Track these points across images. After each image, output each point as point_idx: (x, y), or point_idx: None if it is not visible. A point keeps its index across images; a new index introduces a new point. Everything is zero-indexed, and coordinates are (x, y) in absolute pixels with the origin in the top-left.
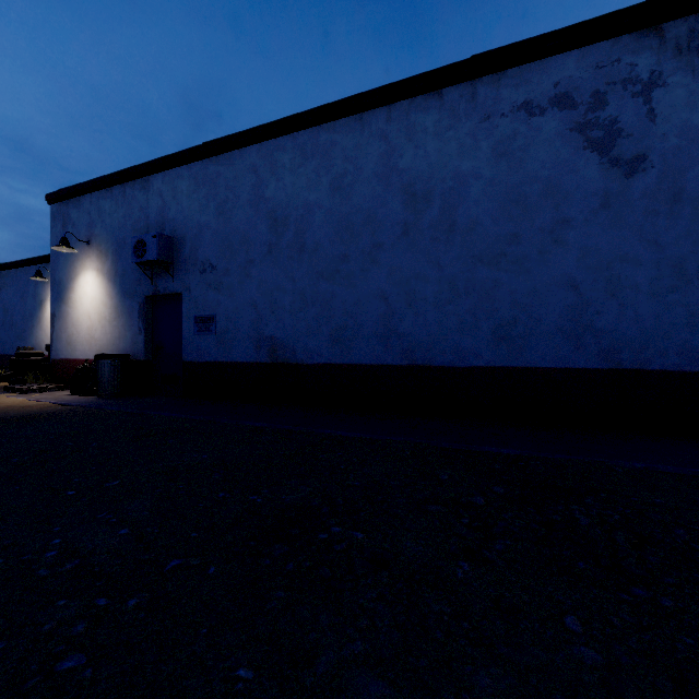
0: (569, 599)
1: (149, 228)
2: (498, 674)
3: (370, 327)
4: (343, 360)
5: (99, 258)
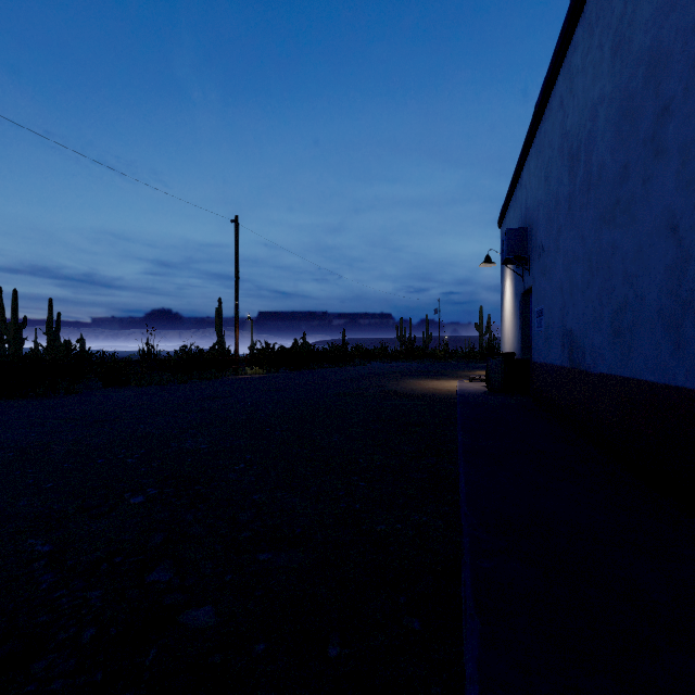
0: None
1: (521, 225)
2: None
3: (653, 300)
4: (622, 371)
5: (509, 265)
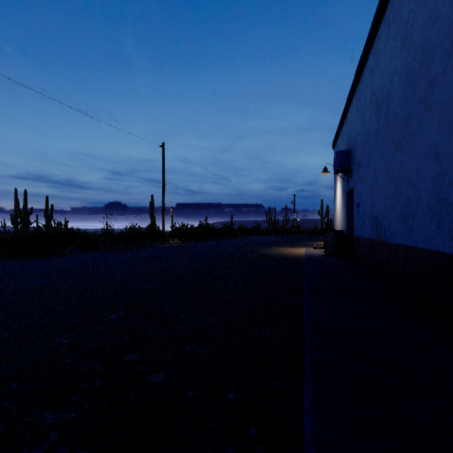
0: (5, 368)
1: (347, 148)
2: (5, 336)
3: (424, 198)
4: (407, 242)
5: (339, 173)
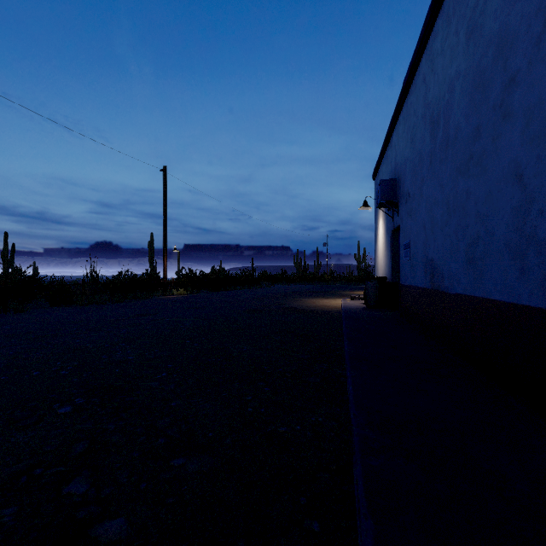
0: None
1: (392, 177)
2: None
3: (501, 234)
4: (475, 292)
5: (382, 208)
